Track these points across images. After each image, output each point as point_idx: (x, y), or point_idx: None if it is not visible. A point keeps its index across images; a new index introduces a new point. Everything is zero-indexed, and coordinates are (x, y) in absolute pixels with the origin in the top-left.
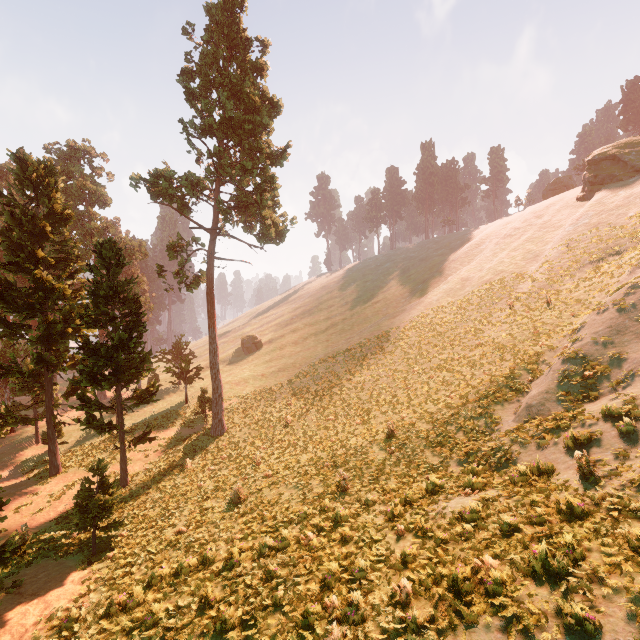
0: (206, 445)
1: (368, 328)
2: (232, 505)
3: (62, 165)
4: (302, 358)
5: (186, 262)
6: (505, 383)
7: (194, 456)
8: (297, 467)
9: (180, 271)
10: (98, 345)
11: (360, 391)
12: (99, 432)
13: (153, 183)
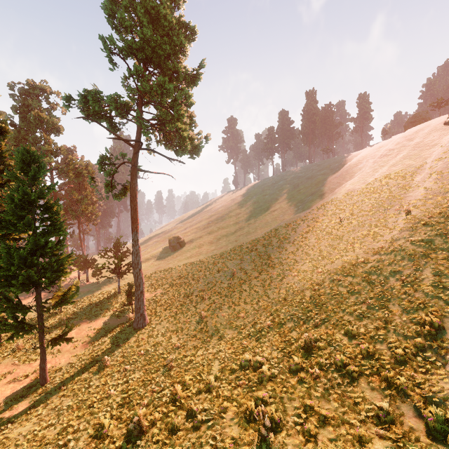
0: (128, 338)
1: (269, 231)
2: (131, 440)
3: (24, 100)
4: (216, 255)
5: (112, 173)
6: (436, 294)
7: (115, 350)
8: (208, 380)
9: (107, 181)
10: (14, 249)
11: (267, 289)
12: (9, 337)
13: (82, 102)
